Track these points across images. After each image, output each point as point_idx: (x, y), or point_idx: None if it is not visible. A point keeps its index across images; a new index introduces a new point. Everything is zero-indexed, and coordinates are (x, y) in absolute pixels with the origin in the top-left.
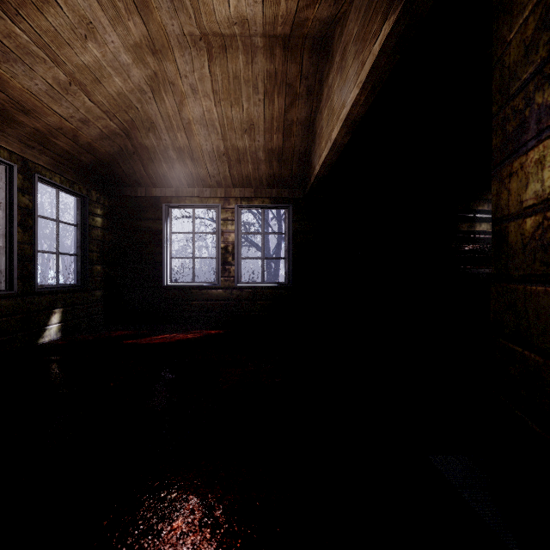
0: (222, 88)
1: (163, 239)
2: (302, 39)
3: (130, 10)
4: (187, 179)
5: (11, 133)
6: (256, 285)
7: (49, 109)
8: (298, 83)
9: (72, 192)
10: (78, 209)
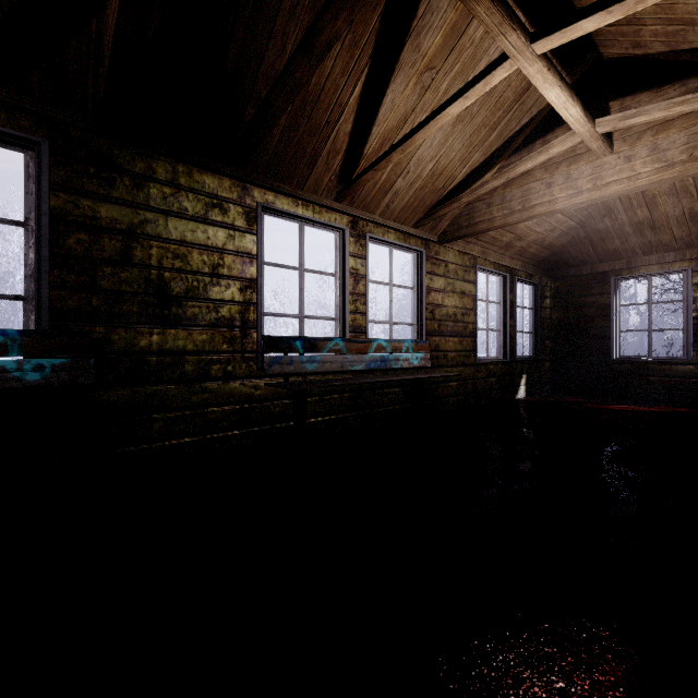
0: None
1: (611, 313)
2: None
3: None
4: (643, 248)
5: (507, 254)
6: None
7: (533, 232)
8: None
9: (530, 282)
10: (532, 295)
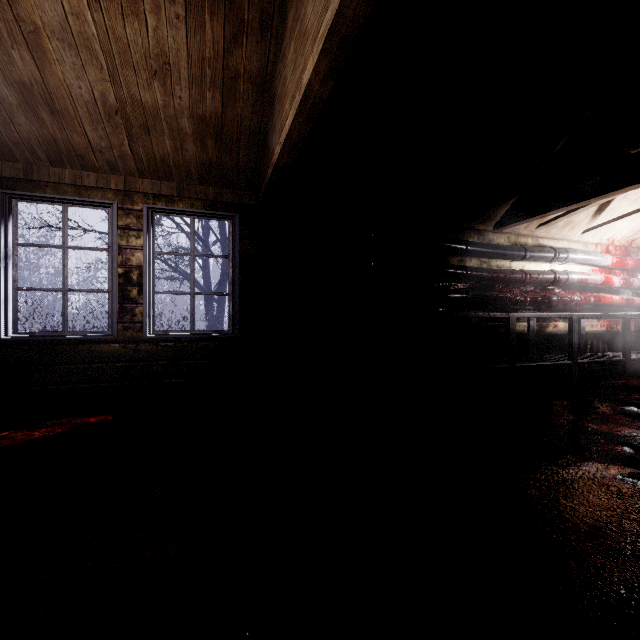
0: None
1: None
2: None
3: None
4: (48, 149)
5: None
6: (180, 336)
7: None
8: (246, 2)
9: None
10: None
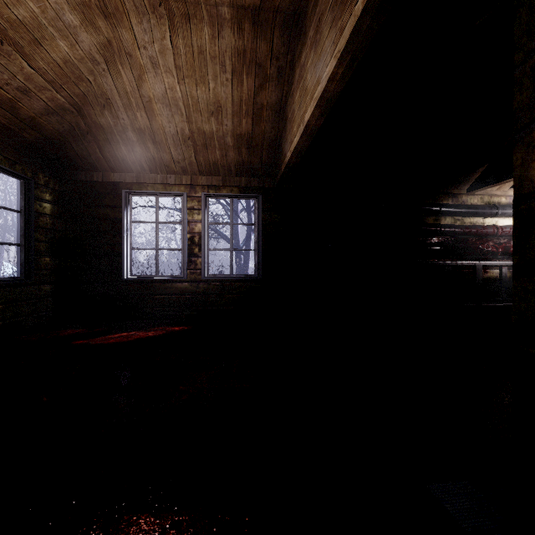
0: (185, 63)
1: (123, 228)
2: (272, 14)
3: None
4: (149, 164)
5: None
6: (224, 278)
7: None
8: (268, 64)
9: (13, 173)
10: (22, 193)
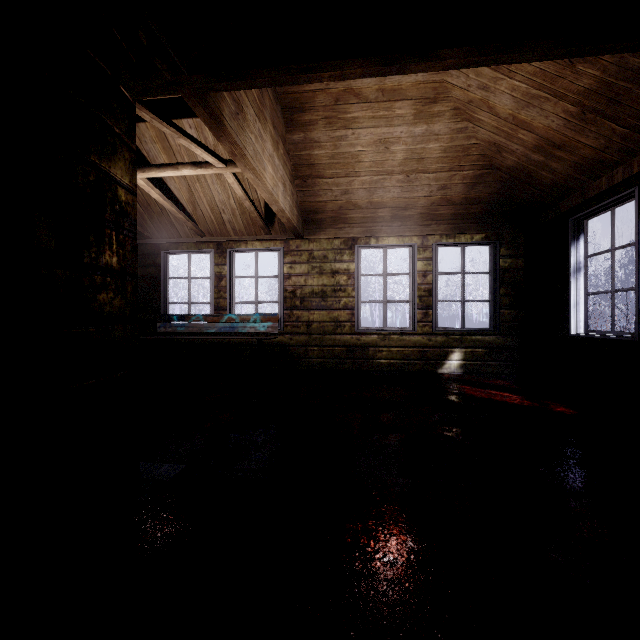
0: None
1: (568, 269)
2: None
3: (389, 107)
4: (580, 172)
5: (411, 224)
6: None
7: (414, 198)
8: None
9: (477, 243)
10: (490, 256)
